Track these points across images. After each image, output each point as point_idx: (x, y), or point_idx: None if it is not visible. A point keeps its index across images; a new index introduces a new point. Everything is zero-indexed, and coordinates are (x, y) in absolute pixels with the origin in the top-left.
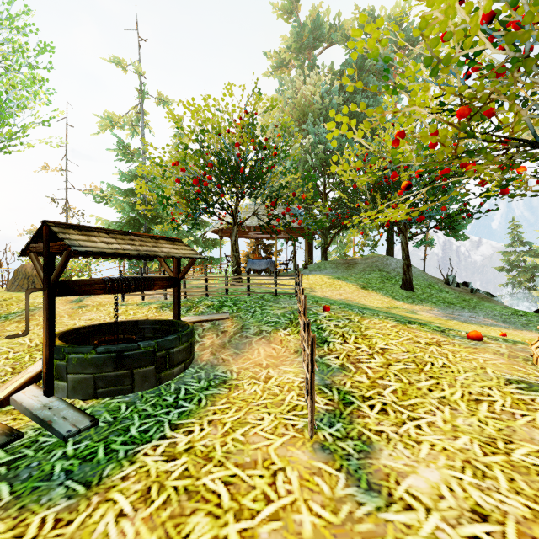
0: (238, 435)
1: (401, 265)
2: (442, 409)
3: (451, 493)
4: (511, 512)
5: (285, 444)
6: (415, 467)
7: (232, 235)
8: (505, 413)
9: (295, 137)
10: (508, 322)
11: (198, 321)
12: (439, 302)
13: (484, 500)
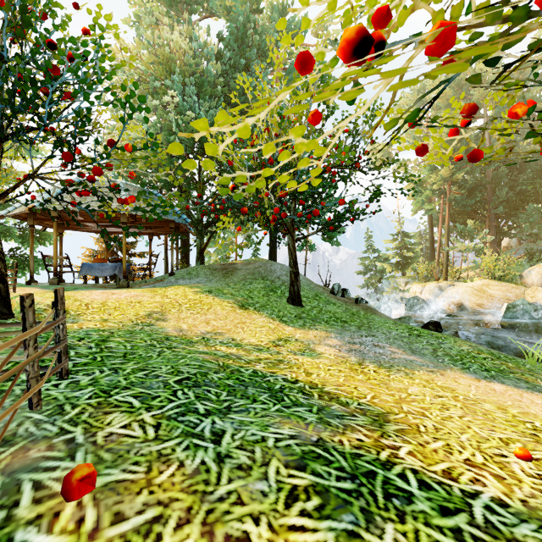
0: None
1: (286, 272)
2: None
3: None
4: None
5: None
6: None
7: None
8: None
9: (156, 97)
10: (417, 352)
11: None
12: (332, 321)
13: None
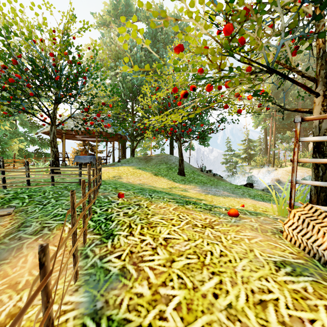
0: None
1: (178, 160)
2: None
3: None
4: None
5: None
6: None
7: (51, 133)
8: (296, 323)
9: (111, 71)
10: (235, 193)
11: None
12: (199, 182)
13: None
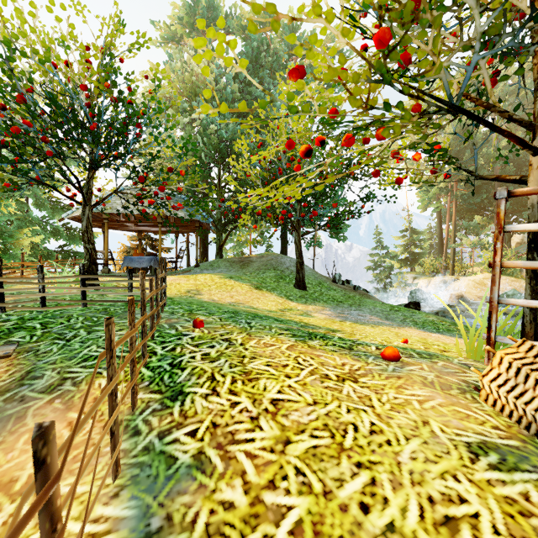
0: None
1: (294, 264)
2: None
3: None
4: None
5: None
6: None
7: (83, 219)
8: None
9: (184, 116)
10: (390, 319)
11: None
12: (329, 301)
13: None
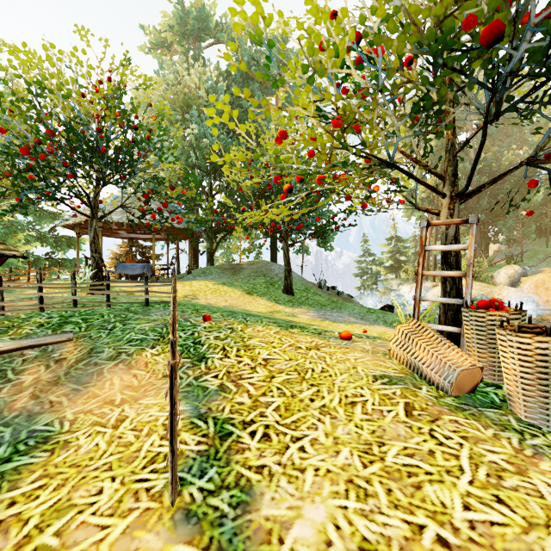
0: (48, 538)
1: (283, 271)
2: (323, 420)
3: (338, 532)
4: (394, 536)
5: (130, 528)
6: (300, 508)
7: (90, 230)
8: (376, 412)
9: (177, 128)
10: (364, 319)
11: (15, 348)
12: (314, 305)
13: (370, 530)
